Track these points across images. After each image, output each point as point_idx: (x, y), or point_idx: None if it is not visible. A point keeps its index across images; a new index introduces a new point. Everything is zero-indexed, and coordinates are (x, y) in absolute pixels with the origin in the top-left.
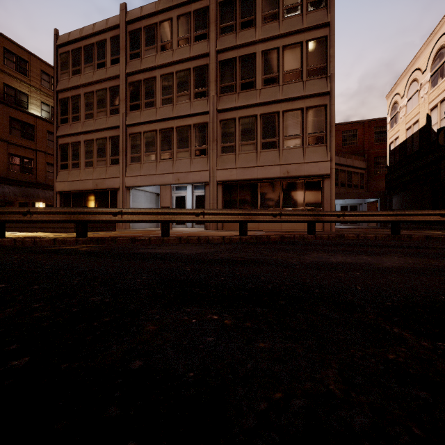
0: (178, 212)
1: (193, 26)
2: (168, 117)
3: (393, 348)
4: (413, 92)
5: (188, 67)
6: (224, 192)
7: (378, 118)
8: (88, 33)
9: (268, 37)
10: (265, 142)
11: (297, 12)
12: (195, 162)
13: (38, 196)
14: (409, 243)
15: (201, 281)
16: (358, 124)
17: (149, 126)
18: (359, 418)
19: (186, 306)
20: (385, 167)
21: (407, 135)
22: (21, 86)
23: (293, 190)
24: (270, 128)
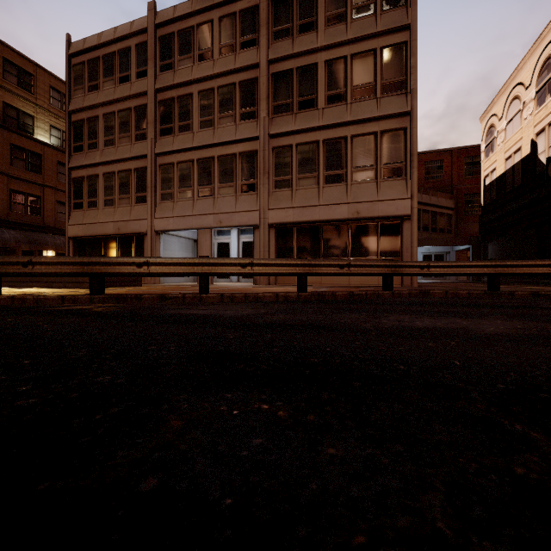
0: (219, 262)
1: (239, 29)
2: (208, 143)
3: (520, 456)
4: (514, 112)
5: (232, 81)
6: (277, 237)
7: (470, 146)
8: (108, 39)
9: (332, 43)
10: (329, 174)
11: (370, 12)
12: (242, 200)
13: (46, 243)
14: (513, 302)
15: (247, 354)
16: (445, 153)
17: (184, 156)
18: None
19: (226, 389)
20: (478, 207)
21: (506, 166)
22: (25, 106)
23: (365, 235)
24: (336, 158)
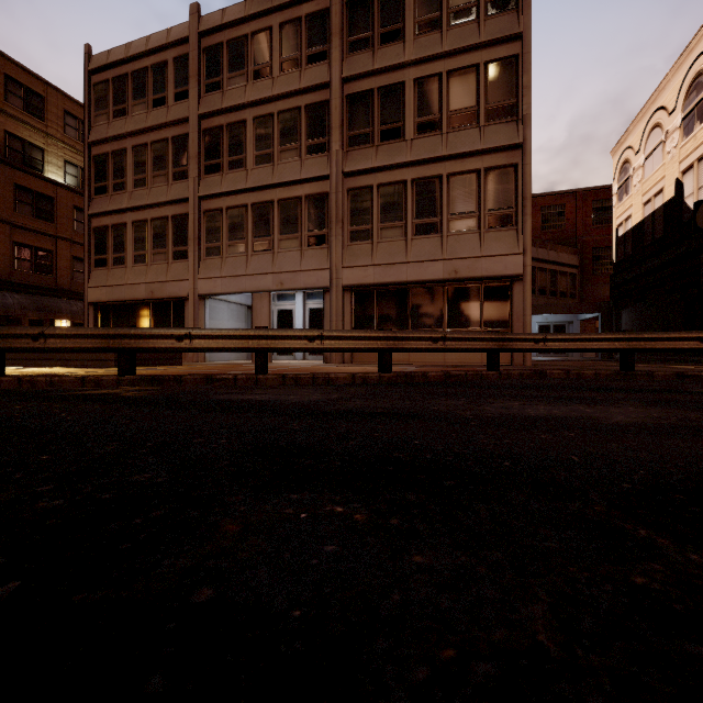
0: (281, 335)
1: (305, 39)
2: (266, 184)
3: (642, 564)
4: (654, 144)
5: (296, 104)
6: (354, 303)
7: (599, 186)
8: (139, 51)
9: (423, 56)
10: (419, 223)
11: (471, 18)
12: (309, 255)
13: (60, 310)
14: (651, 385)
15: (316, 448)
16: (567, 196)
17: (236, 199)
18: (594, 699)
19: (291, 490)
20: (610, 264)
21: (644, 212)
22: (32, 136)
23: (464, 301)
24: (428, 202)
